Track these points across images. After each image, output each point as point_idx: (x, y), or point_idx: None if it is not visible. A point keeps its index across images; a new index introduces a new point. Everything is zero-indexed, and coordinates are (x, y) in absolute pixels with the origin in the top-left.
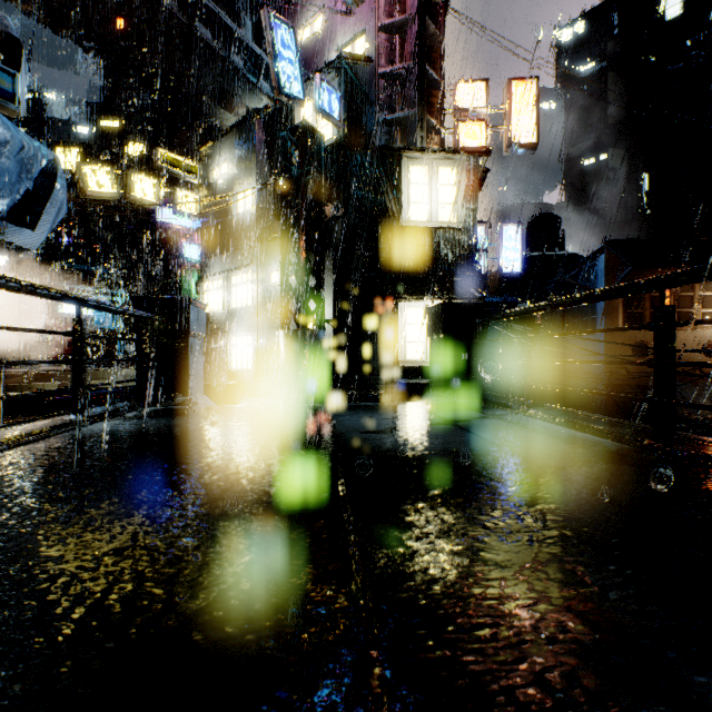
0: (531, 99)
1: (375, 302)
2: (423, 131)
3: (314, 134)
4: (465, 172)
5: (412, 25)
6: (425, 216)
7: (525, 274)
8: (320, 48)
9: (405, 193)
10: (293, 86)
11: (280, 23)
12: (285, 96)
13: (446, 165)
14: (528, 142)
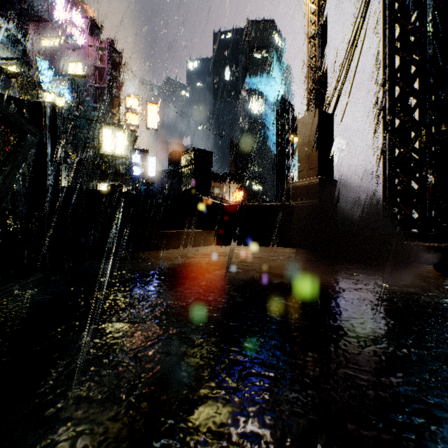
0: (155, 112)
1: (87, 182)
2: (109, 116)
3: (56, 107)
4: (127, 136)
5: (105, 70)
6: (110, 150)
7: (166, 177)
8: (55, 56)
9: (101, 139)
10: (47, 86)
11: (41, 60)
12: (43, 90)
13: (120, 132)
14: (155, 128)
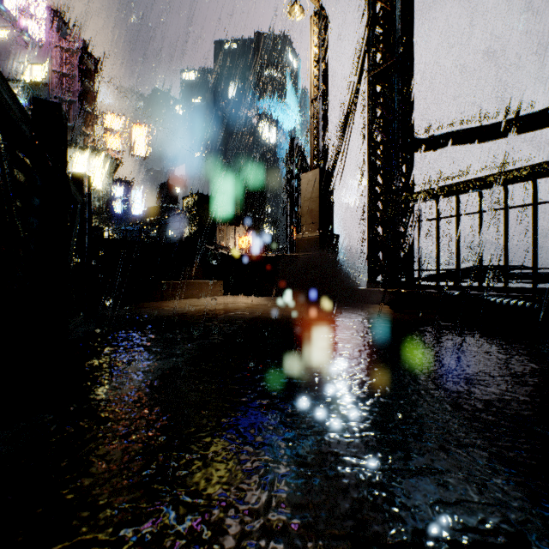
0: (142, 136)
1: None
2: (82, 137)
3: None
4: (106, 165)
5: (75, 78)
6: None
7: (154, 216)
8: (2, 52)
9: (70, 166)
10: None
11: None
12: None
13: (95, 158)
14: (141, 156)
